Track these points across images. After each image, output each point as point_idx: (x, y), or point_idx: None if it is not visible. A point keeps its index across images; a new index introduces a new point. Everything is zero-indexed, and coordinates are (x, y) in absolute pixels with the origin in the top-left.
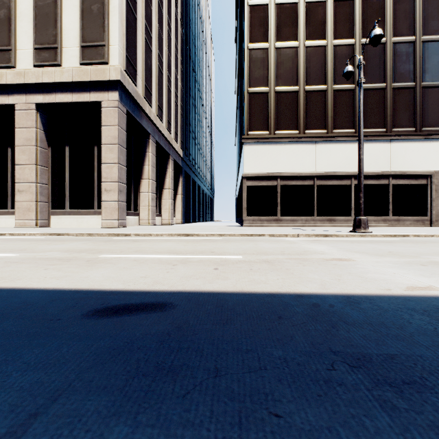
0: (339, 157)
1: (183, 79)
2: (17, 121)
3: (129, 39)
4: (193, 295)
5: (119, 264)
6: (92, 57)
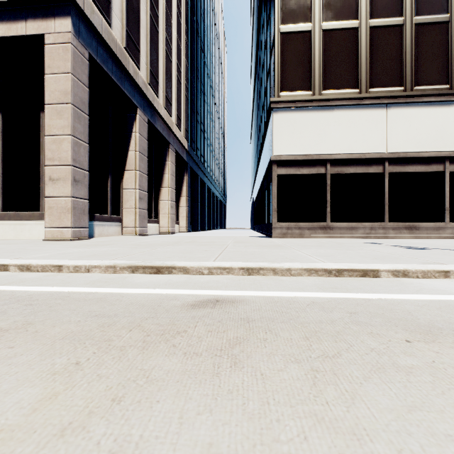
0: (424, 128)
1: (188, 53)
2: None
3: None
4: None
5: None
6: None
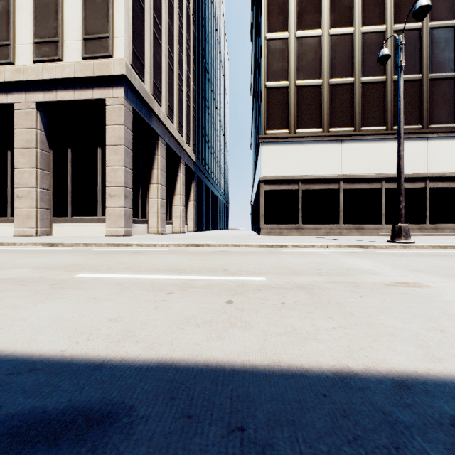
0: (368, 157)
1: (195, 78)
2: (16, 122)
3: (136, 31)
4: (182, 377)
5: (92, 291)
6: (95, 51)
